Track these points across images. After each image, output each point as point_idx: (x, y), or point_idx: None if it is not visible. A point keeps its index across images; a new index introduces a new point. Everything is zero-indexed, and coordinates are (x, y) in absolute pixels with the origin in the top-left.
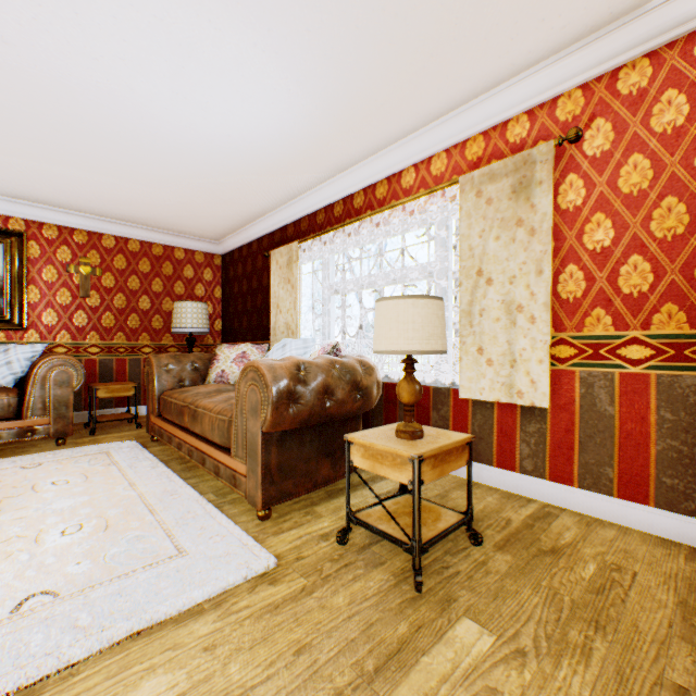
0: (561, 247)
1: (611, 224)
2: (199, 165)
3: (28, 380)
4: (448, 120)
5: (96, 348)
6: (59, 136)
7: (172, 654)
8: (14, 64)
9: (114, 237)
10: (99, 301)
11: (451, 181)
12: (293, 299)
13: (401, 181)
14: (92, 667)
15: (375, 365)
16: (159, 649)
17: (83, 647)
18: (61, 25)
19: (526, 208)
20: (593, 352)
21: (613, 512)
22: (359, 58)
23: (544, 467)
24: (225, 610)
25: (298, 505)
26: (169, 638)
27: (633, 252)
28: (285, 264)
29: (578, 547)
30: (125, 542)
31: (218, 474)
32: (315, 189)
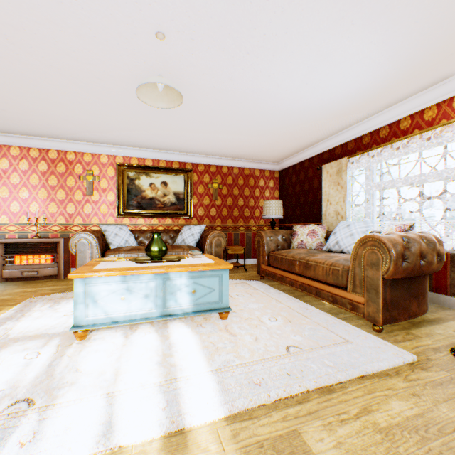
0: None
1: None
2: (292, 120)
3: (204, 243)
4: None
5: (219, 227)
6: (227, 119)
7: (392, 391)
8: (228, 89)
9: (227, 167)
10: (220, 202)
11: None
12: (341, 195)
13: (452, 104)
14: (351, 386)
15: None
16: (382, 387)
17: (340, 375)
18: (262, 64)
19: None
20: None
21: None
22: (448, 28)
23: None
24: (404, 377)
25: (394, 327)
26: (382, 383)
27: None
28: (334, 173)
29: None
30: (306, 329)
31: (331, 301)
32: (363, 121)
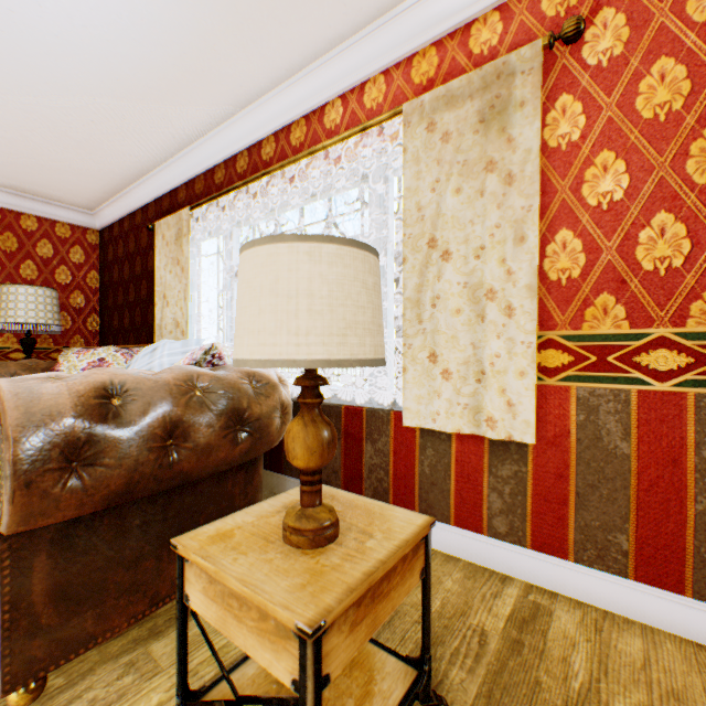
0: (550, 203)
1: (626, 166)
2: (9, 65)
3: None
4: (388, 22)
5: None
6: None
7: None
8: None
9: None
10: None
11: (392, 110)
12: (183, 286)
13: (325, 119)
14: None
15: (284, 379)
16: None
17: None
18: None
19: (501, 143)
20: (597, 360)
21: (630, 603)
22: None
23: (524, 528)
24: None
25: (121, 642)
26: None
27: (660, 208)
28: (173, 239)
29: (604, 698)
30: None
31: None
32: (211, 134)
